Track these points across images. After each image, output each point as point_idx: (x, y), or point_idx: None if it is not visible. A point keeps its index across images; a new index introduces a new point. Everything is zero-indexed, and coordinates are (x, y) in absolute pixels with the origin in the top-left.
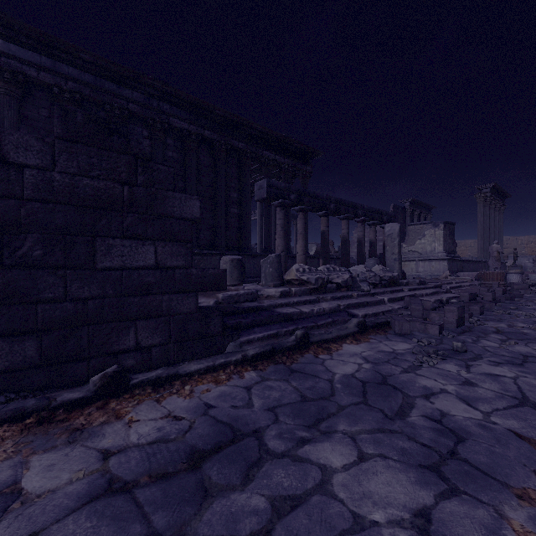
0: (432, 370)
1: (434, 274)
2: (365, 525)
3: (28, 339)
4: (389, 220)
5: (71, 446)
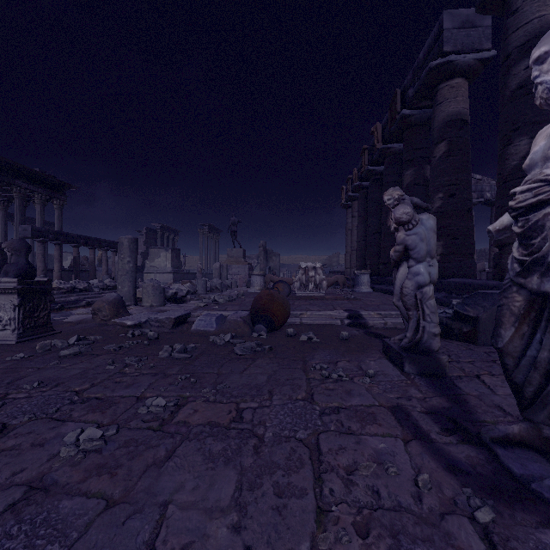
0: None
1: (165, 282)
2: None
3: None
4: None
5: None
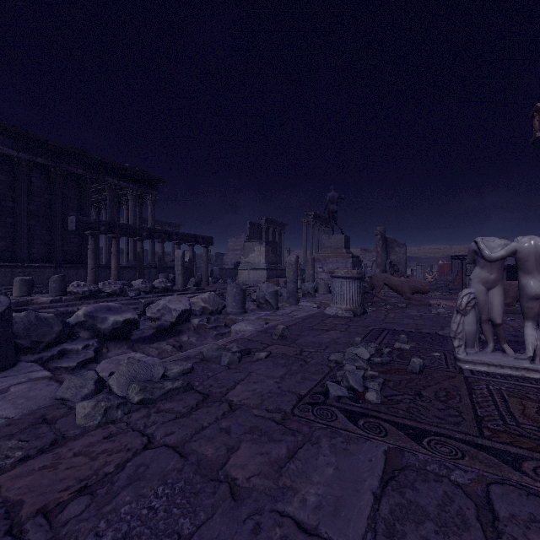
0: None
1: (259, 280)
2: None
3: None
4: (206, 242)
5: None
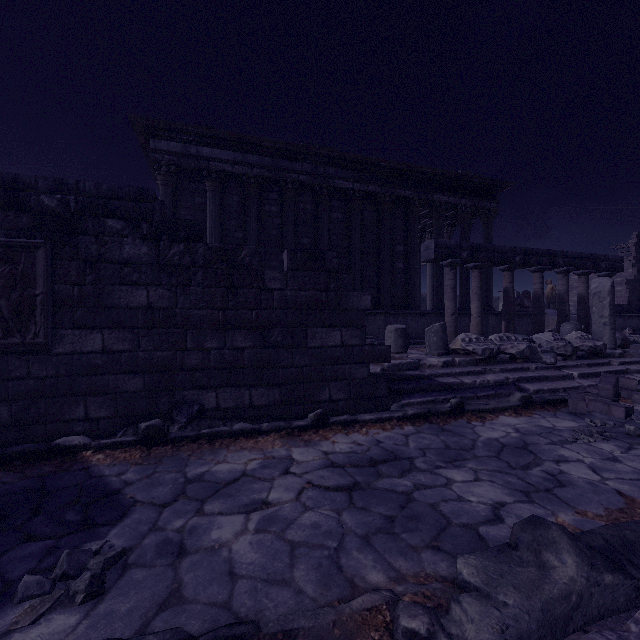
0: (582, 446)
1: None
2: (464, 500)
3: (275, 388)
4: (611, 267)
5: (307, 447)
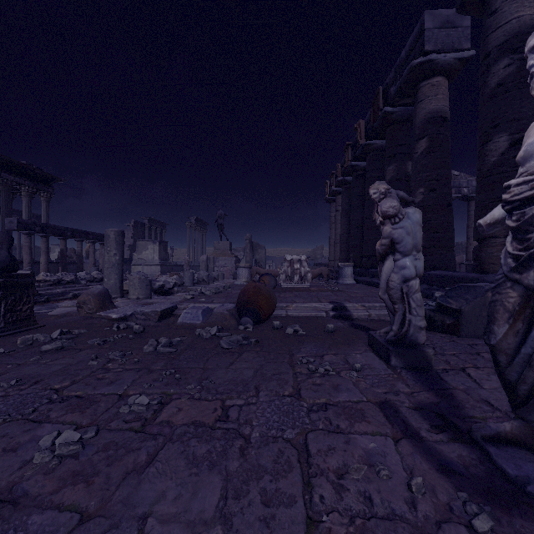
0: None
1: (153, 274)
2: None
3: None
4: None
5: None
